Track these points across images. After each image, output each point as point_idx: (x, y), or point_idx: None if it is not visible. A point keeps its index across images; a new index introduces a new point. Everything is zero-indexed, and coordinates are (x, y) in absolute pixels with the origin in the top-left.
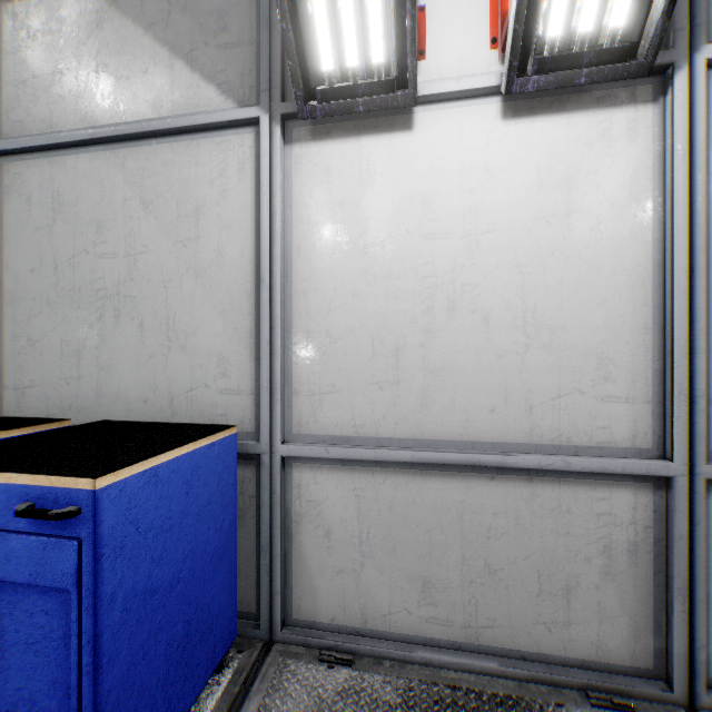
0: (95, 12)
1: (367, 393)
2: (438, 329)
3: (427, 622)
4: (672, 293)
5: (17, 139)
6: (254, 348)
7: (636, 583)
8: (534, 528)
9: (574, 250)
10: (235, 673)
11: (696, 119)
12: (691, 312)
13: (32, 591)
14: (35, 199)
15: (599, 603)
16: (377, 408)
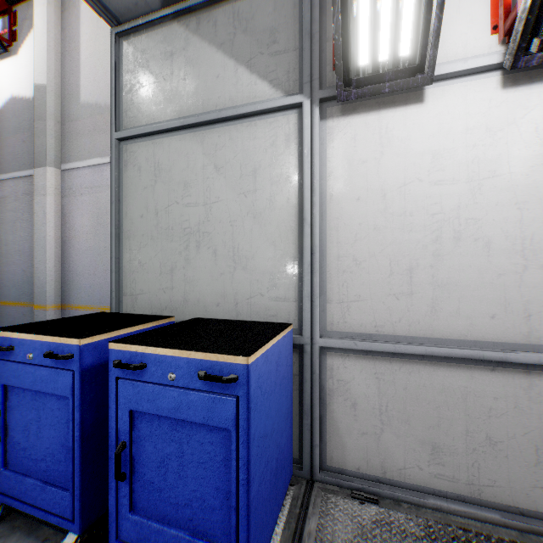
0: (182, 39)
1: (386, 302)
2: (445, 254)
3: (436, 477)
4: None
5: (132, 129)
6: (297, 268)
7: None
8: (531, 411)
9: None
10: (293, 500)
11: None
12: None
13: (202, 428)
14: (142, 168)
15: None
16: (394, 313)
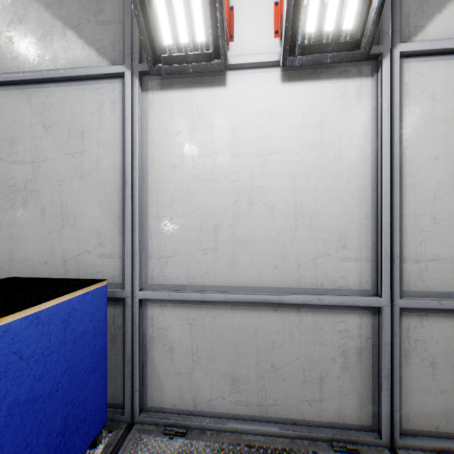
0: None
1: (197, 256)
2: (242, 215)
3: (235, 404)
4: (381, 194)
5: None
6: (121, 227)
7: (361, 373)
8: (301, 341)
9: (325, 166)
10: (105, 447)
11: (395, 88)
12: (392, 206)
13: None
14: None
15: (339, 386)
16: (203, 266)
